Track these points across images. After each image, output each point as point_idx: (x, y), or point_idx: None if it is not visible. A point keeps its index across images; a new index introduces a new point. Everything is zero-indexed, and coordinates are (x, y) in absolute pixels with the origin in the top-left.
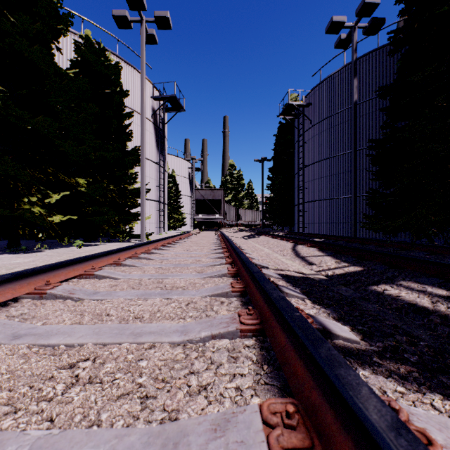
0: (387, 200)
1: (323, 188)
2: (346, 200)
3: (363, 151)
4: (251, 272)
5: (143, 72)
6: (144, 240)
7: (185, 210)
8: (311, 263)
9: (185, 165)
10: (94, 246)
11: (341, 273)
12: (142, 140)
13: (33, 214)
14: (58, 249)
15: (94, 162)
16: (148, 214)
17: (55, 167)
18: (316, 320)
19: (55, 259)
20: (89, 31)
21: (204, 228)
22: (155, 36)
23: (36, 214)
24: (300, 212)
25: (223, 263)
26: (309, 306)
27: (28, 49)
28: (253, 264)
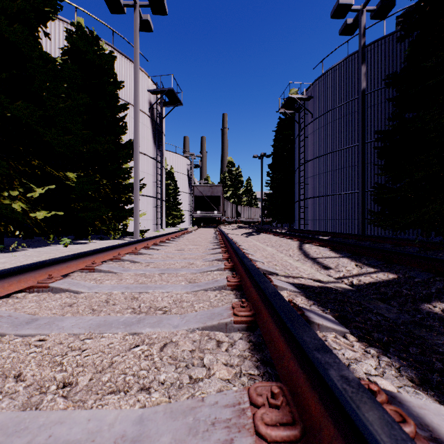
0: (395, 196)
1: (325, 184)
2: (350, 195)
3: (367, 145)
4: (263, 292)
5: (137, 59)
6: (138, 237)
7: (183, 207)
8: (326, 266)
9: (184, 162)
10: (83, 244)
11: (371, 282)
12: (135, 131)
13: (10, 210)
14: (42, 247)
15: (85, 155)
16: (144, 210)
17: (43, 160)
18: (410, 414)
19: (30, 260)
20: (82, 20)
21: (203, 225)
22: (150, 22)
23: (17, 210)
24: (301, 209)
25: (222, 268)
26: (358, 351)
27: (7, 28)
28: (264, 276)
